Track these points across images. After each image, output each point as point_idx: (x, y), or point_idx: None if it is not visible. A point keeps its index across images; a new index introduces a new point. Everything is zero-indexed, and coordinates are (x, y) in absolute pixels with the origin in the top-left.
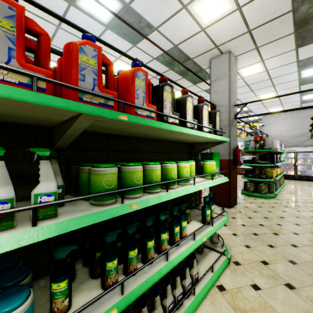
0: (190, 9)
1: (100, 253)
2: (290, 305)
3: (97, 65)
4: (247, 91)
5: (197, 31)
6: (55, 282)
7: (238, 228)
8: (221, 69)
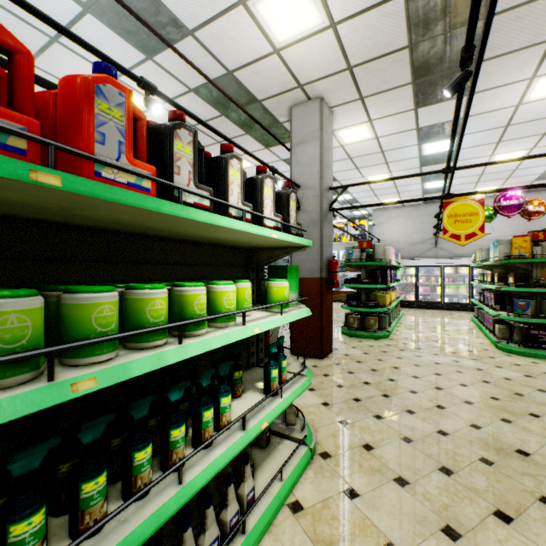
0: (253, 8)
1: (5, 500)
2: (401, 514)
3: None
4: (350, 168)
5: (266, 51)
6: None
7: (332, 393)
8: (308, 126)
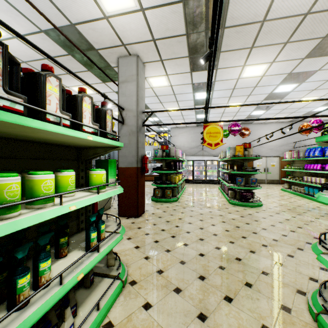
0: None
1: None
2: (176, 313)
3: None
4: (157, 102)
5: (99, 16)
6: None
7: (142, 239)
8: (129, 71)
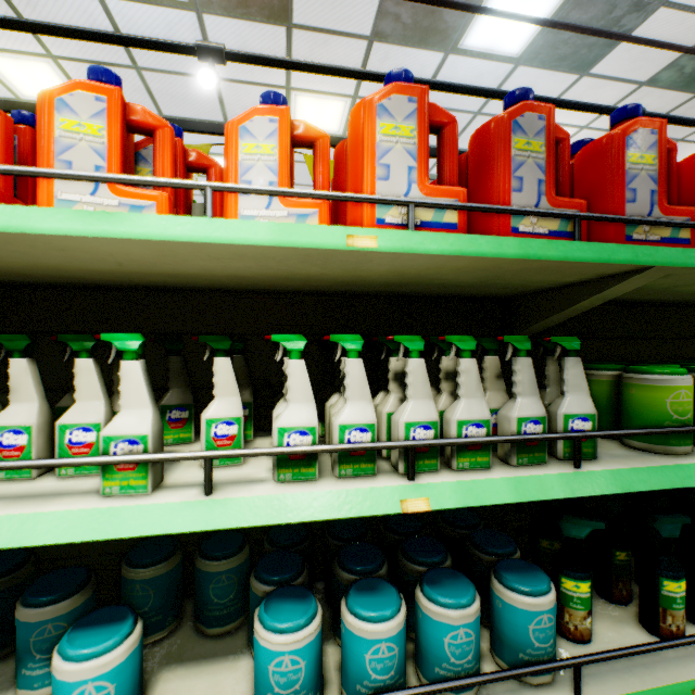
0: None
1: (625, 554)
2: None
3: (655, 162)
4: None
5: None
6: (569, 578)
7: None
8: None
